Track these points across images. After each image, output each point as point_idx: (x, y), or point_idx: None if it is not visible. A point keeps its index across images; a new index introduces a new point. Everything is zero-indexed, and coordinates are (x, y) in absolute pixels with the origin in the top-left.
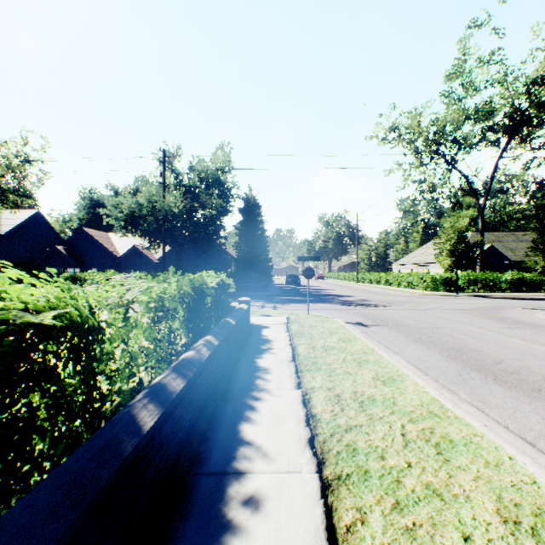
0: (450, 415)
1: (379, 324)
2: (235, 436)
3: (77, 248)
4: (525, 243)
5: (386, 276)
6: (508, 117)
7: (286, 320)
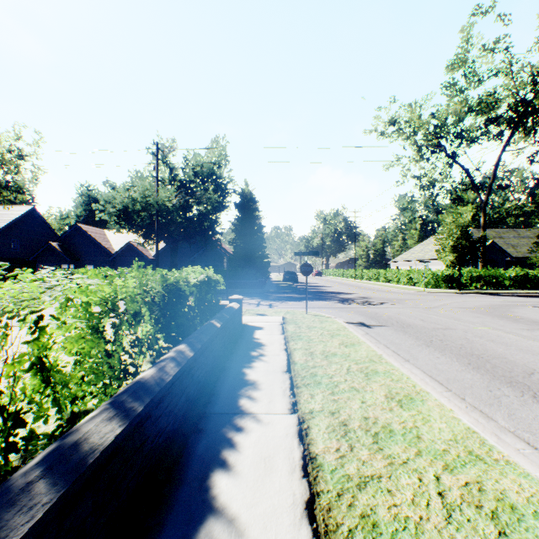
0: (497, 457)
1: (383, 324)
2: (202, 496)
3: (72, 244)
4: (527, 239)
5: (385, 273)
6: (512, 109)
7: (282, 320)
